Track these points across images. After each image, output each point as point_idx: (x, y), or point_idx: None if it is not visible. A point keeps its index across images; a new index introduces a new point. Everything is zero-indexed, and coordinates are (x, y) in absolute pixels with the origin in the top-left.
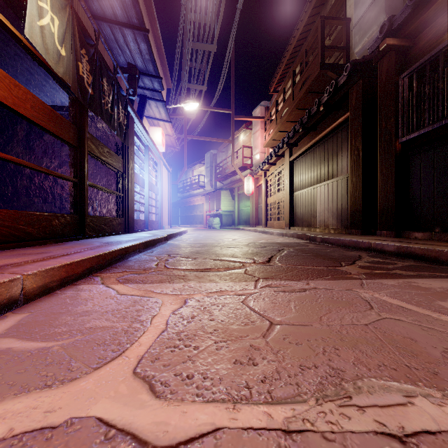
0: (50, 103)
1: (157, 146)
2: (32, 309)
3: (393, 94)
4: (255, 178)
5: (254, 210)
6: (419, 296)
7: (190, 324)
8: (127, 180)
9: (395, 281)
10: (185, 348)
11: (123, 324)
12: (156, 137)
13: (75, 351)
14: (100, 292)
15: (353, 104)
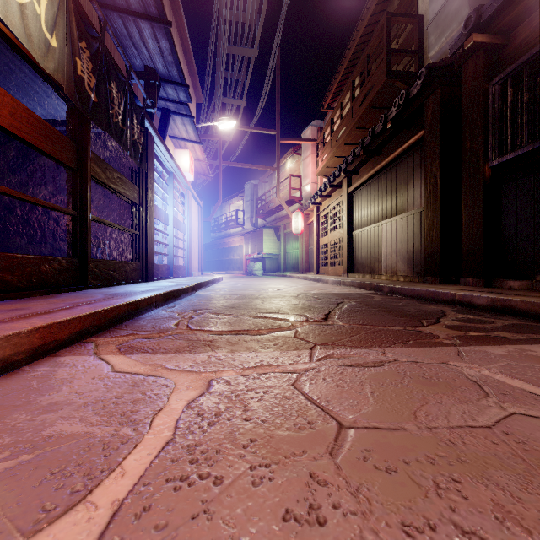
0: (46, 117)
1: (184, 173)
2: None
3: (480, 105)
4: (305, 214)
5: (304, 253)
6: None
7: (212, 428)
8: (144, 214)
9: (503, 349)
10: (198, 482)
11: (106, 428)
12: (183, 162)
13: (6, 489)
14: (87, 368)
15: (429, 120)
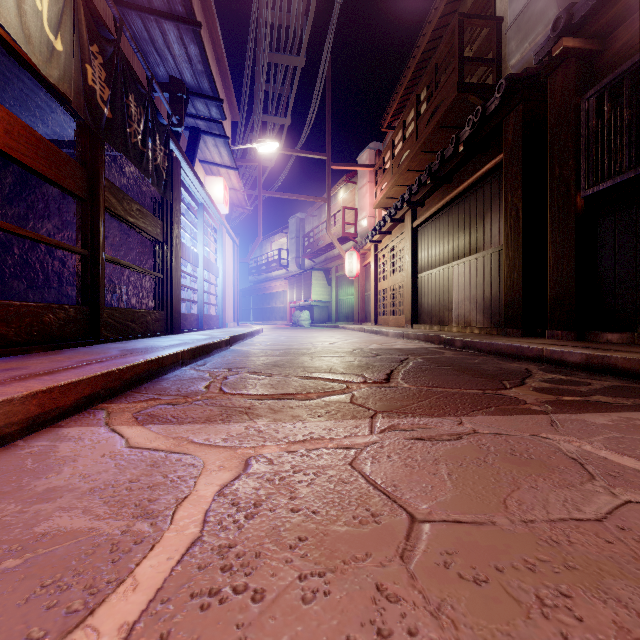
0: (51, 137)
1: (217, 205)
2: None
3: (572, 123)
4: (360, 254)
5: (359, 300)
6: None
7: (250, 522)
8: (169, 253)
9: (605, 417)
10: (232, 598)
11: (115, 523)
12: (215, 192)
13: None
14: (96, 442)
15: (510, 141)
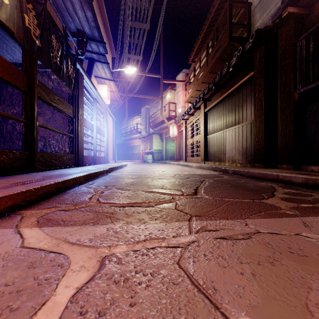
0: (12, 61)
1: (104, 99)
2: None
3: (292, 53)
4: (178, 126)
5: (177, 149)
6: None
7: None
8: (76, 124)
9: None
10: None
11: None
12: (103, 92)
13: None
14: (0, 243)
15: (257, 65)
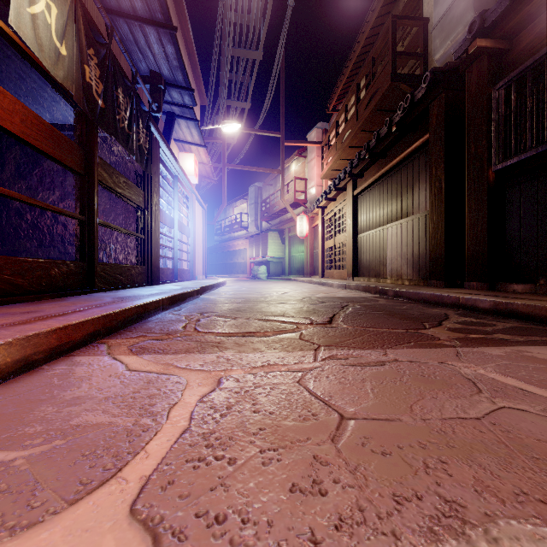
0: (52, 121)
1: (189, 177)
2: (1, 395)
3: (485, 109)
4: (310, 217)
5: (309, 256)
6: (540, 372)
7: (224, 419)
8: (149, 218)
9: (500, 350)
10: (215, 463)
11: (127, 419)
12: (187, 165)
13: (46, 467)
14: (103, 367)
15: (434, 124)
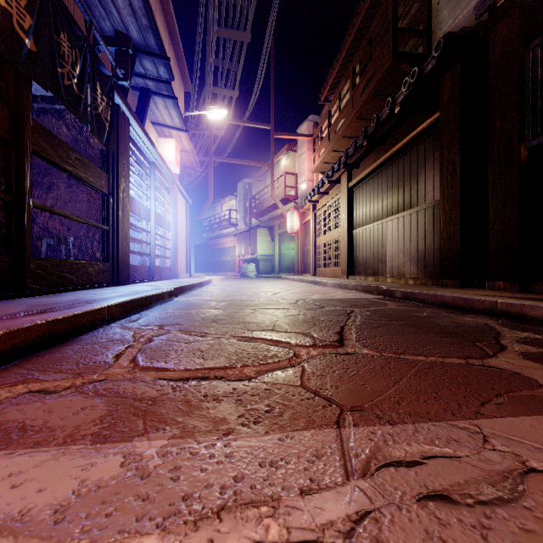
0: None
1: (169, 165)
2: None
3: (515, 75)
4: (300, 213)
5: (299, 254)
6: None
7: None
8: (115, 206)
9: None
10: None
11: None
12: (167, 152)
13: None
14: None
15: (446, 99)
